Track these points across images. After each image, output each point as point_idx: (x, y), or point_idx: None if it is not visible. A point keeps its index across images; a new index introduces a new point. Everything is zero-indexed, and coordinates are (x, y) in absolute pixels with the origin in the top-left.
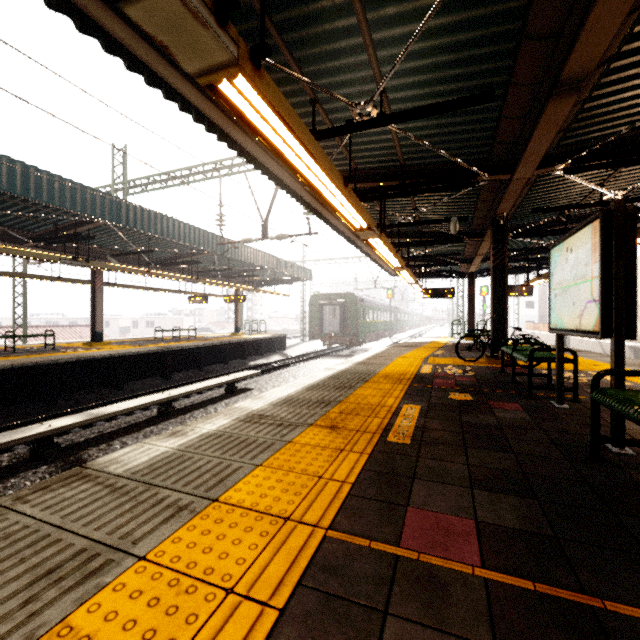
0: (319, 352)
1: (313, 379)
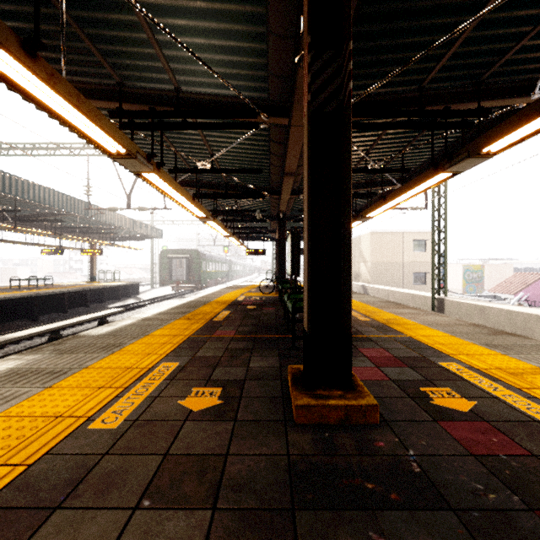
0: (169, 296)
1: (173, 305)
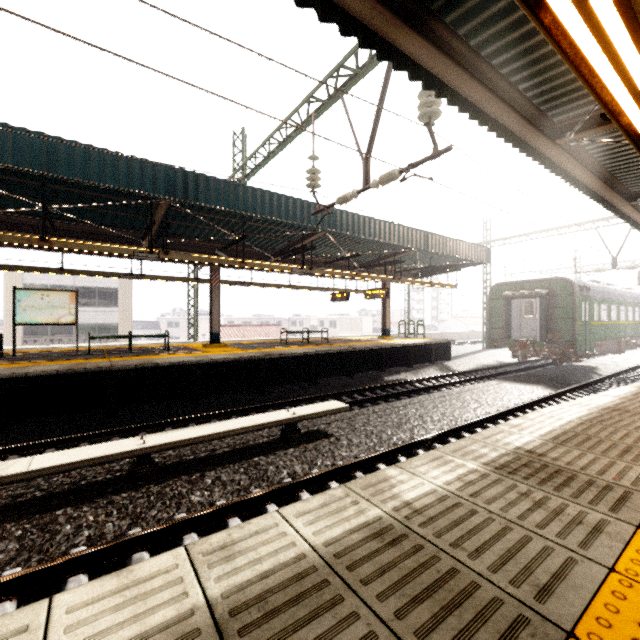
0: (502, 367)
1: (164, 599)
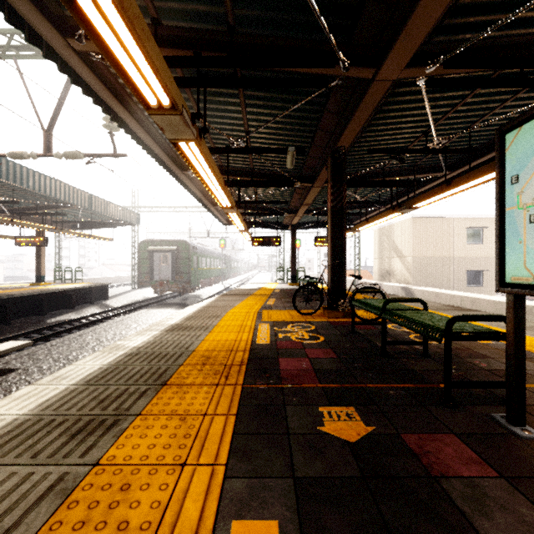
0: (148, 300)
1: (48, 391)
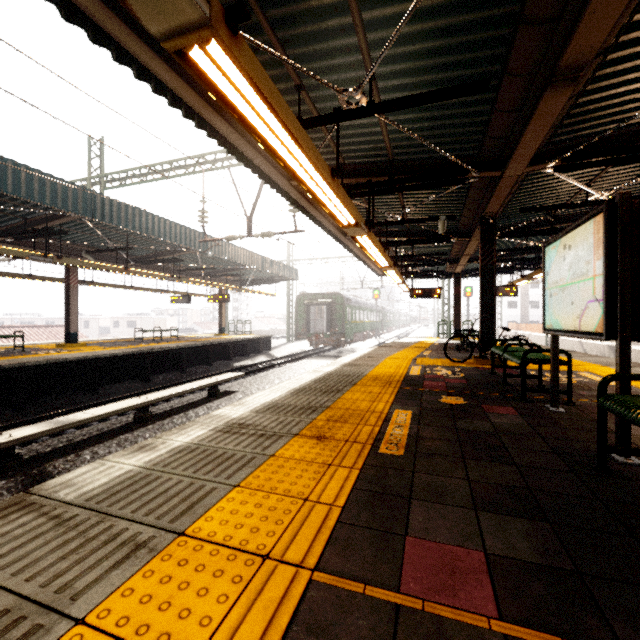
0: (305, 352)
1: (299, 382)
